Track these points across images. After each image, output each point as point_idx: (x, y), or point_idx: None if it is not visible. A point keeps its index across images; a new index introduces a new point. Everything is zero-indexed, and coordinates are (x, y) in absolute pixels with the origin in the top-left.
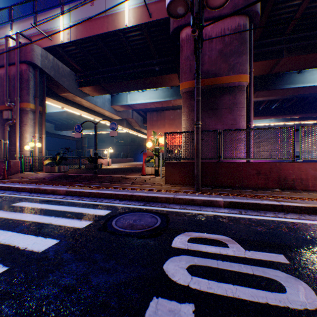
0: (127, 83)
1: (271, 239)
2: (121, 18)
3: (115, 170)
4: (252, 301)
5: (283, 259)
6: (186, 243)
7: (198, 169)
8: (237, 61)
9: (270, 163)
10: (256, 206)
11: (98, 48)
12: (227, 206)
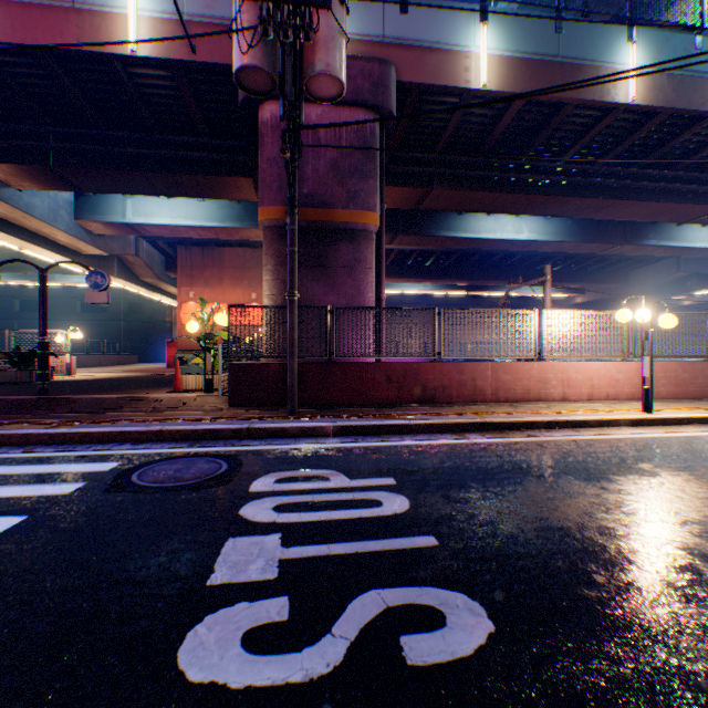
0: (129, 177)
1: (385, 465)
2: (120, 29)
3: (96, 385)
4: (346, 518)
5: (391, 481)
6: (273, 484)
7: (294, 376)
8: (362, 187)
9: (406, 364)
10: (379, 430)
11: (46, 76)
12: (339, 433)
